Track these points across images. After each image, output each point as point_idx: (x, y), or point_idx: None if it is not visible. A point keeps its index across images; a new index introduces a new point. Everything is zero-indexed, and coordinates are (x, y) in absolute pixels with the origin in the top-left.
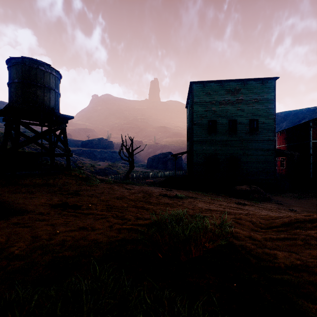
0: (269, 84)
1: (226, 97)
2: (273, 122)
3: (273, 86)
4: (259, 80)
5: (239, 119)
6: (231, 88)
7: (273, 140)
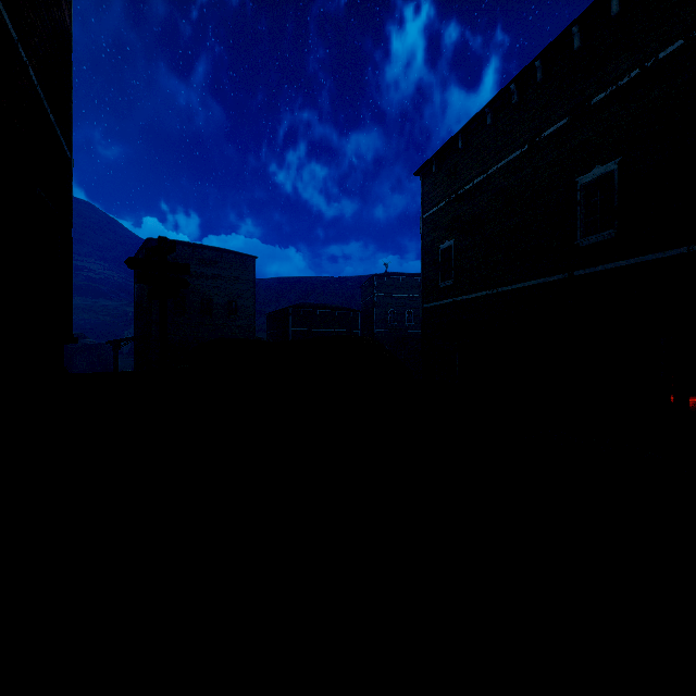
0: (249, 263)
1: (199, 268)
2: (253, 306)
3: (253, 266)
4: (238, 256)
5: (216, 298)
6: (206, 259)
7: (253, 327)
